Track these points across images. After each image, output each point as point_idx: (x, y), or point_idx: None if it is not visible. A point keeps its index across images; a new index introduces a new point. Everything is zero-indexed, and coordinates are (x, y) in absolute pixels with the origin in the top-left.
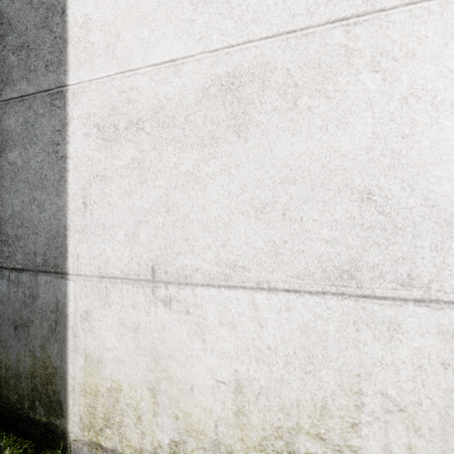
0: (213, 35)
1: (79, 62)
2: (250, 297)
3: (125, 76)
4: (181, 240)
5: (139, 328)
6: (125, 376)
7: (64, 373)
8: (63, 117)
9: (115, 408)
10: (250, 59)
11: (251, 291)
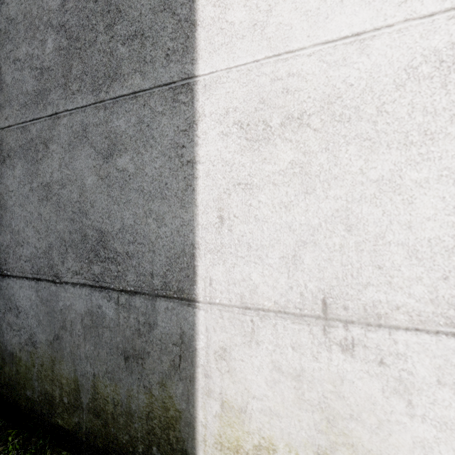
0: None
1: (213, 48)
2: None
3: (280, 59)
4: (371, 267)
5: (302, 375)
6: (281, 433)
7: (192, 419)
8: (190, 114)
9: None
10: None
11: None
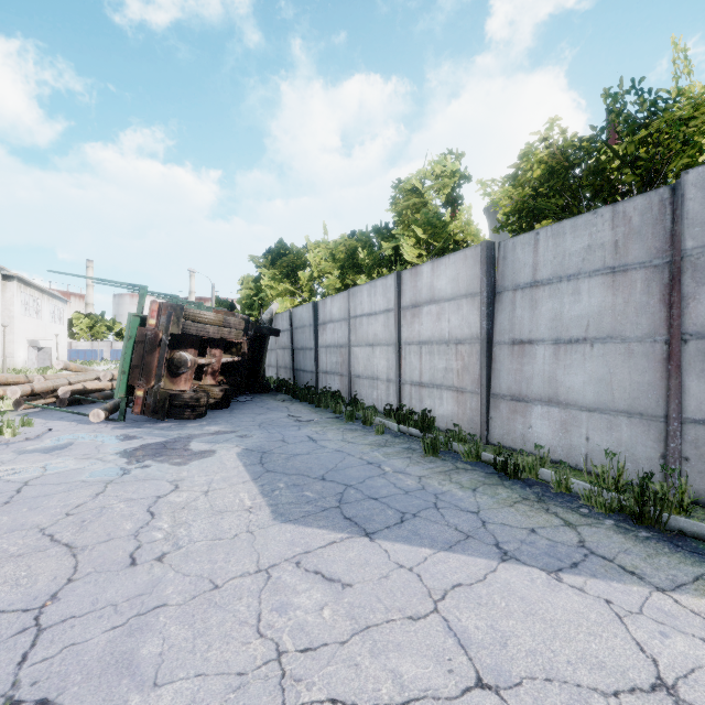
0: None
1: None
2: None
3: None
4: None
5: None
6: None
7: None
8: None
9: None
10: None
11: None
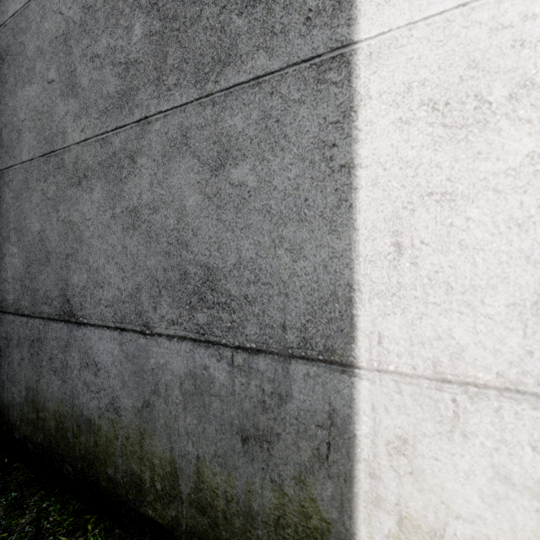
0: None
1: None
2: None
3: None
4: None
5: None
6: None
7: (348, 535)
8: (345, 98)
9: None
10: None
11: None
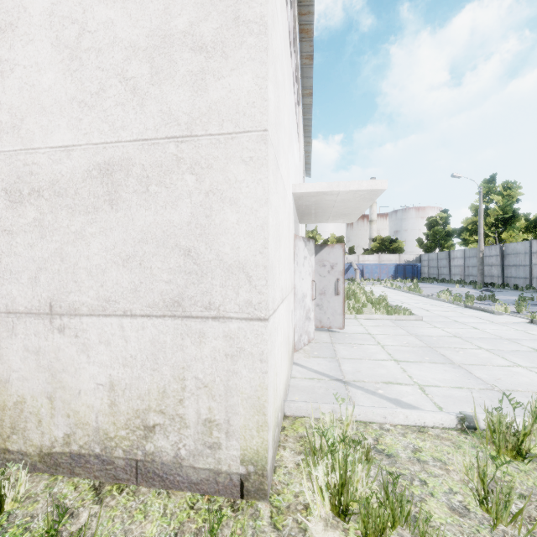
0: (95, 132)
1: None
2: (120, 322)
3: (28, 152)
4: (72, 282)
5: (40, 351)
6: (29, 390)
7: None
8: None
9: (21, 417)
10: (119, 154)
11: (120, 318)
